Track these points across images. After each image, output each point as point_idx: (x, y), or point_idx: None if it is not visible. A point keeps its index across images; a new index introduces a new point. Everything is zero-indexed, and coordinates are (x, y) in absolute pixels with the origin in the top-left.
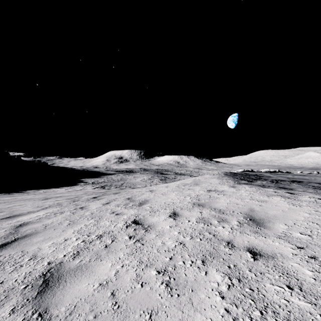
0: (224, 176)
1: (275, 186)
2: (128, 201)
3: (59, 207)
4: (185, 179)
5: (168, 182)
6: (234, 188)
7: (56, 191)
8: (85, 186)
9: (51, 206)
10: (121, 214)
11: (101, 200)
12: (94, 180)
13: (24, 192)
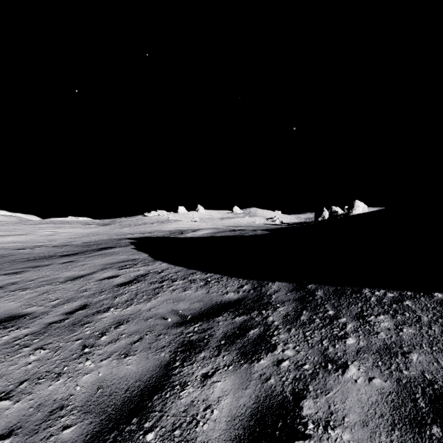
0: None
1: None
2: None
3: None
4: None
5: None
6: None
7: None
8: None
9: None
10: None
11: None
12: None
13: None
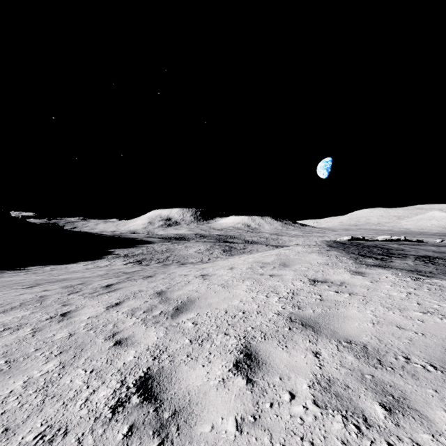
0: (329, 249)
1: (444, 272)
2: (157, 300)
3: (32, 310)
4: (259, 250)
5: (234, 254)
6: (364, 278)
7: (69, 268)
8: (114, 260)
9: (24, 304)
10: (126, 345)
11: (111, 295)
12: (127, 252)
13: (22, 269)
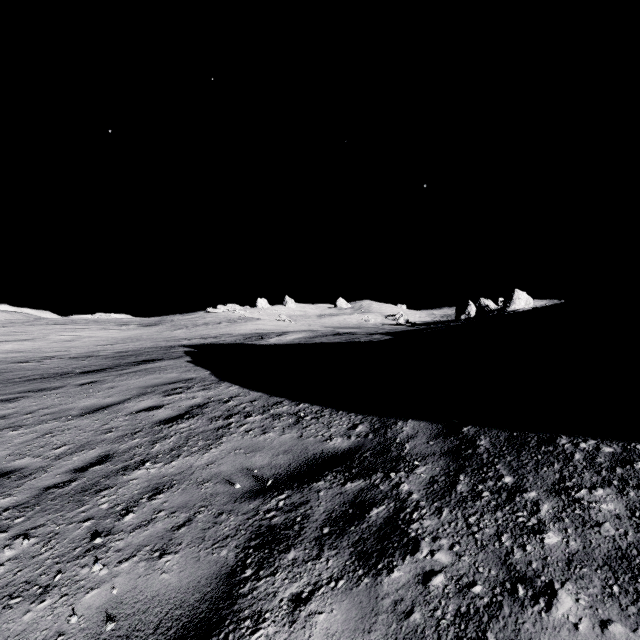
0: None
1: None
2: None
3: None
4: None
5: None
6: None
7: None
8: None
9: None
10: None
11: None
12: None
13: None
